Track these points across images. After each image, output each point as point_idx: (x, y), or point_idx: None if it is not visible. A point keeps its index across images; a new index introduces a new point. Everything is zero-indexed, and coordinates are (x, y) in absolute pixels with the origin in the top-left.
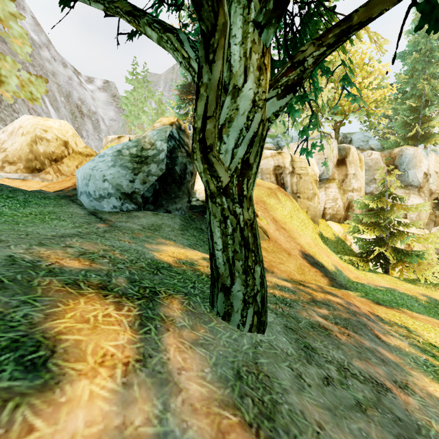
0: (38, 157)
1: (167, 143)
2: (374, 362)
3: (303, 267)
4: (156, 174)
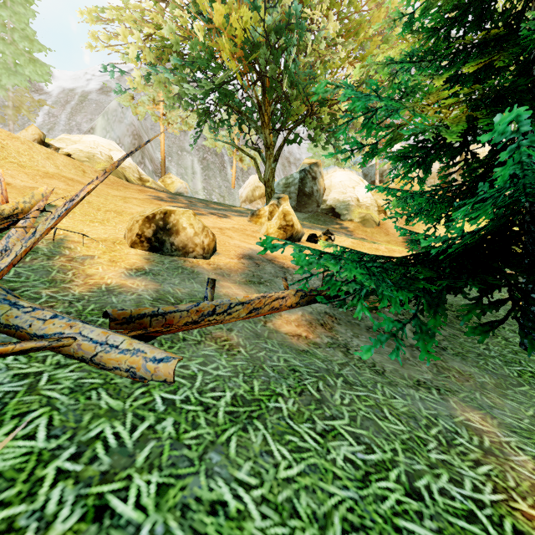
0: (256, 197)
1: (300, 175)
2: (303, 226)
3: (392, 241)
4: (293, 192)
